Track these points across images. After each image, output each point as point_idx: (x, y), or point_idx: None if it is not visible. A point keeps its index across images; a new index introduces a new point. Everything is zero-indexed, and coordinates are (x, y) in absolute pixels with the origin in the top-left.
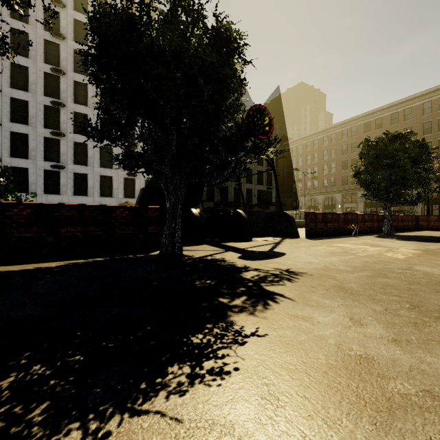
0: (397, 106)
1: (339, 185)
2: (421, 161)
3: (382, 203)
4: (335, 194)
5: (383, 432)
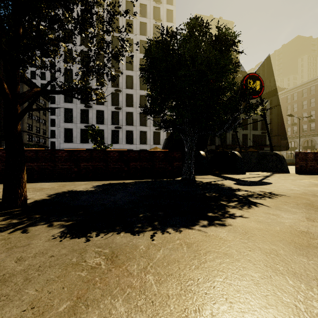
0: None
1: None
2: None
3: None
4: None
5: (298, 249)
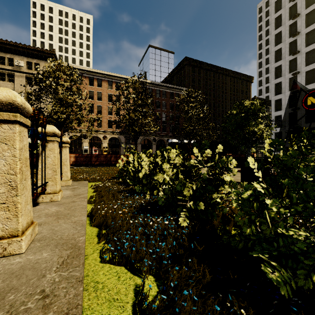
0: None
1: None
2: None
3: None
4: None
5: None
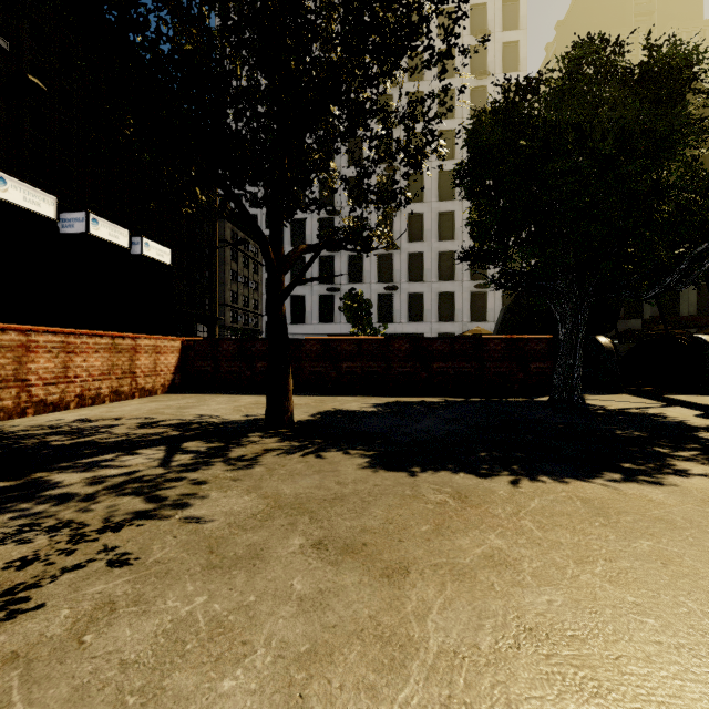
0: None
1: None
2: None
3: None
4: None
5: None
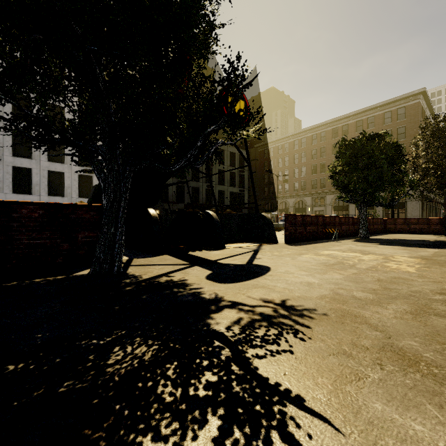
0: (362, 114)
1: (309, 188)
2: (397, 163)
3: (358, 205)
4: (305, 197)
5: None
